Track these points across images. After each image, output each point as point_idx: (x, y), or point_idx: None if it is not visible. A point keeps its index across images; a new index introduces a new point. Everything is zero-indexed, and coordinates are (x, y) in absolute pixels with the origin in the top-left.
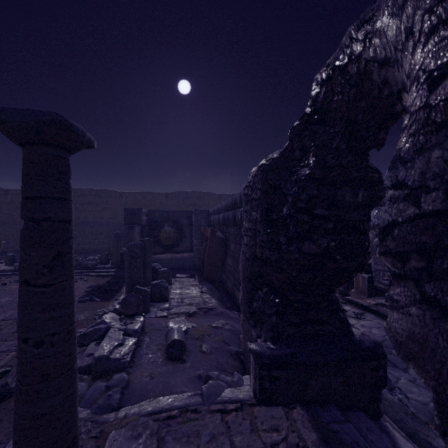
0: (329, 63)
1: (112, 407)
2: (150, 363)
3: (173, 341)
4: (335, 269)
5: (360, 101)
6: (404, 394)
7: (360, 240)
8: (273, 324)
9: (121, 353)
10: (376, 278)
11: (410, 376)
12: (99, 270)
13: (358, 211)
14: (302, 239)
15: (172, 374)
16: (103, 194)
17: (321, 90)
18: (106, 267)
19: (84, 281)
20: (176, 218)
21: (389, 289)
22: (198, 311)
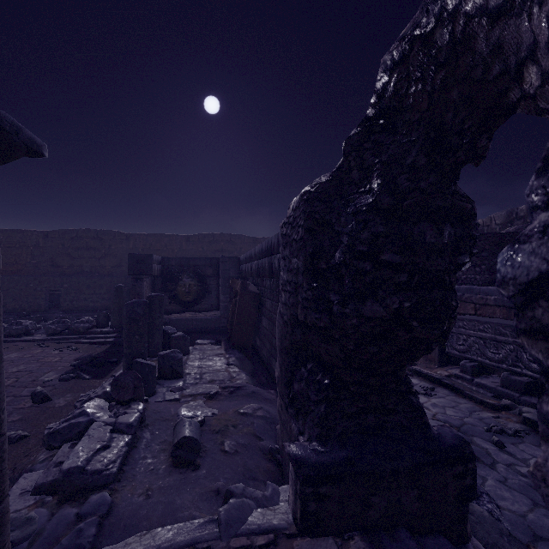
0: (404, 34)
1: (82, 548)
2: (148, 473)
3: (182, 439)
4: (410, 341)
5: (450, 90)
6: (495, 502)
7: (445, 298)
8: (321, 416)
9: (104, 460)
10: (448, 343)
11: (499, 474)
12: (94, 335)
13: (442, 256)
14: (362, 296)
15: (178, 489)
16: (105, 236)
17: (391, 79)
18: (103, 331)
19: (72, 350)
20: (198, 267)
21: (539, 400)
22: (222, 392)
